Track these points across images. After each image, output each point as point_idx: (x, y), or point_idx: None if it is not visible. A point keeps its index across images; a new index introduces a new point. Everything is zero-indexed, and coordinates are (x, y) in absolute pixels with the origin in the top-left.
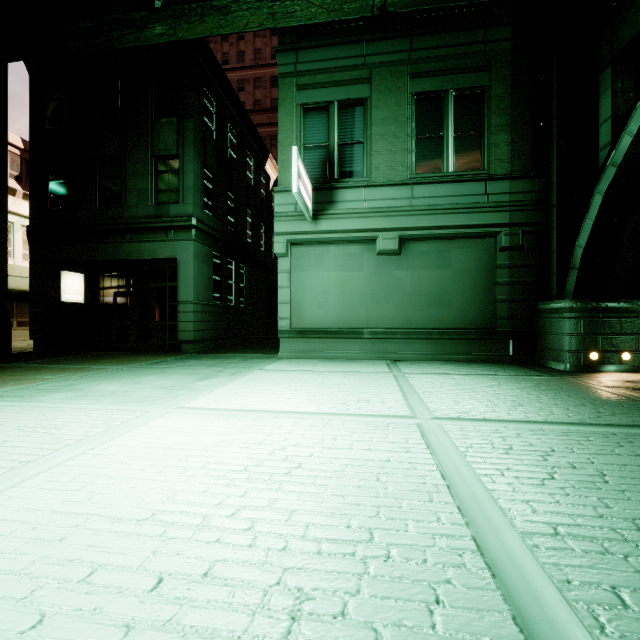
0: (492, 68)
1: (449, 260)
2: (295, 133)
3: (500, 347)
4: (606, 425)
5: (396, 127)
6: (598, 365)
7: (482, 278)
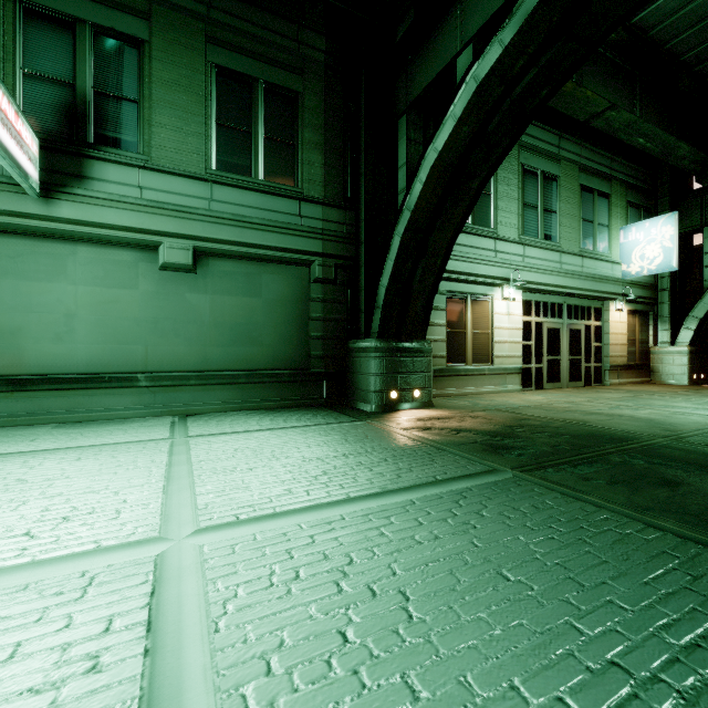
0: (306, 75)
1: (259, 287)
2: (3, 41)
3: (314, 389)
4: (406, 489)
5: (189, 99)
6: (397, 403)
7: (296, 311)
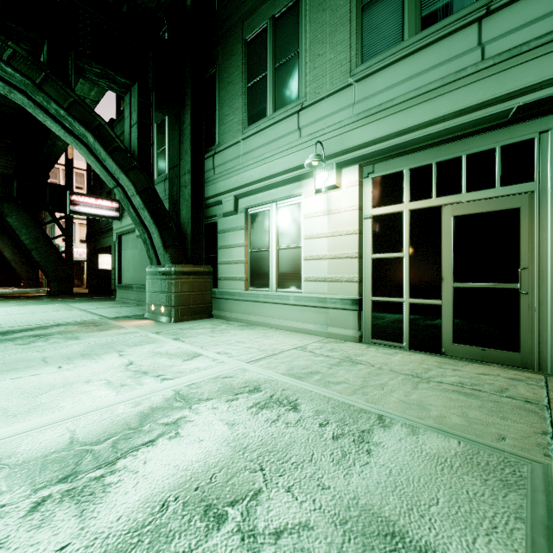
0: None
1: None
2: None
3: None
4: None
5: None
6: (154, 314)
7: None
